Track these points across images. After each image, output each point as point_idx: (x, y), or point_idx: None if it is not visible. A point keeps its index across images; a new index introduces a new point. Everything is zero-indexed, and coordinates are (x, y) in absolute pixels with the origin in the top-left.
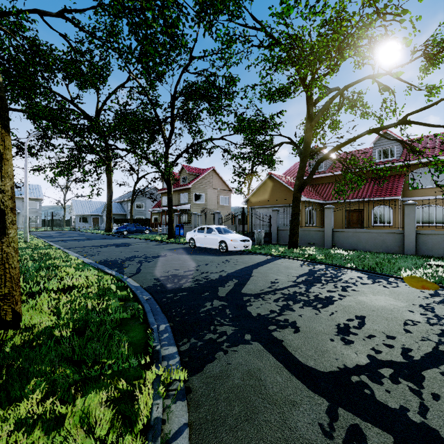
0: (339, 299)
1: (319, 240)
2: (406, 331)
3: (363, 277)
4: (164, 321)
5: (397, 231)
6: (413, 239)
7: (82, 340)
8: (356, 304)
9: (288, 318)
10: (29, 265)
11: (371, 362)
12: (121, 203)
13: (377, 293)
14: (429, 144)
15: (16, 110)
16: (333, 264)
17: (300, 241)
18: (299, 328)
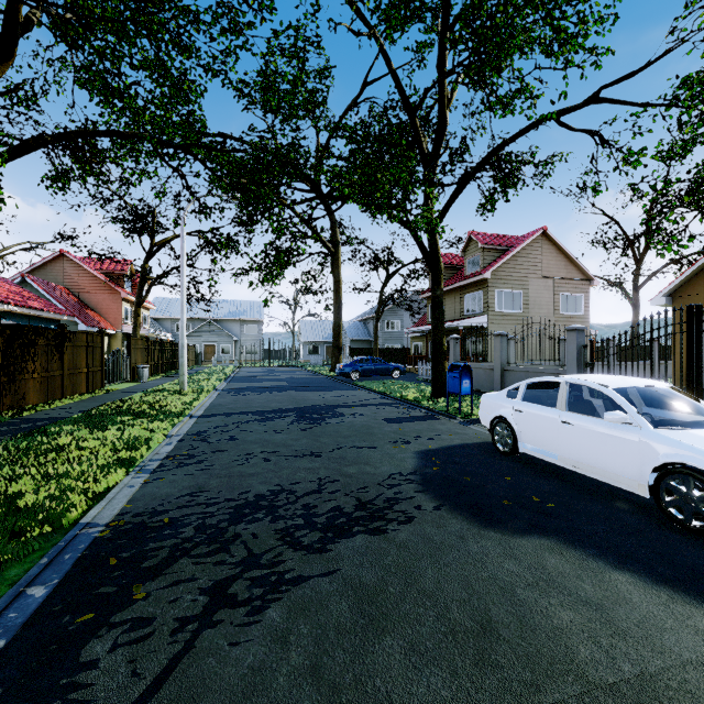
0: None
1: None
2: None
3: None
4: None
5: None
6: None
7: None
8: None
9: None
10: None
11: None
12: (364, 322)
13: None
14: None
15: (124, 134)
16: None
17: None
18: None
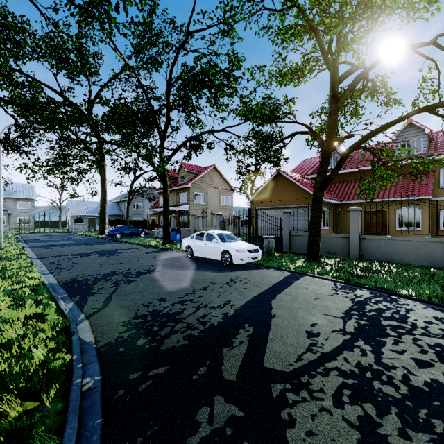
0: None
1: (342, 248)
2: None
3: None
4: None
5: None
6: None
7: None
8: None
9: None
10: None
11: None
12: (118, 203)
13: None
14: None
15: None
16: (379, 289)
17: None
18: None
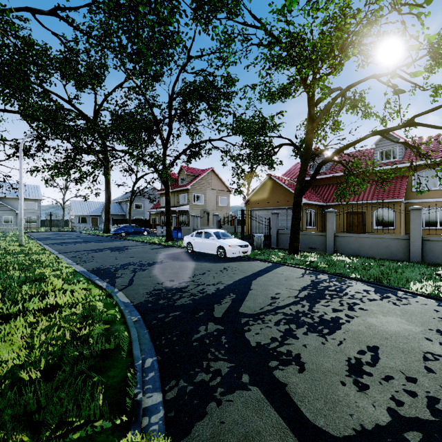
0: (347, 321)
1: (320, 245)
2: (427, 371)
3: (370, 291)
4: (151, 353)
5: (402, 237)
6: (419, 246)
7: (50, 387)
8: (366, 329)
9: (292, 350)
10: (15, 276)
11: (393, 420)
12: (120, 203)
13: (387, 312)
14: (433, 145)
15: (9, 111)
16: (336, 274)
17: (301, 245)
18: (304, 365)
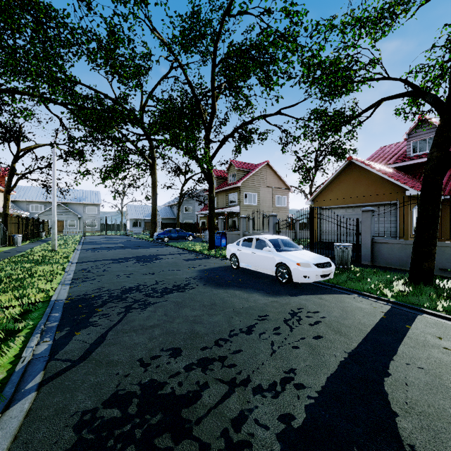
0: None
1: None
2: None
3: None
4: None
5: None
6: None
7: None
8: None
9: None
10: None
11: None
12: (171, 207)
13: None
14: None
15: (23, 93)
16: None
17: None
18: None
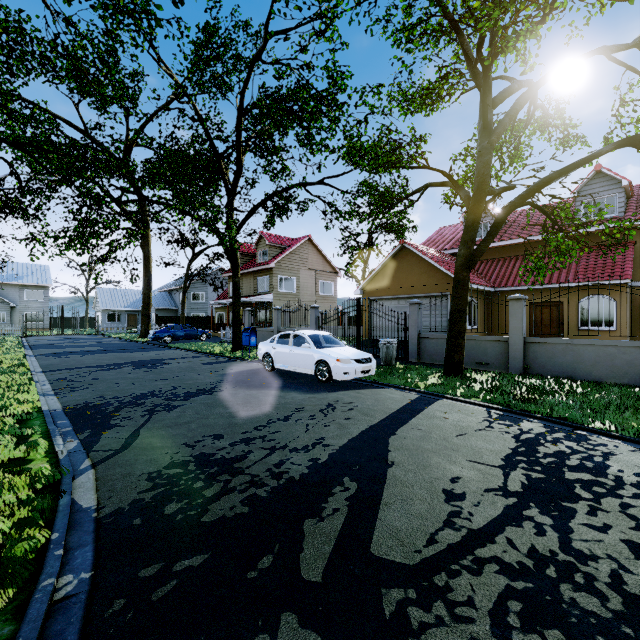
0: None
1: (497, 357)
2: None
3: None
4: None
5: None
6: None
7: None
8: None
9: None
10: None
11: None
12: (170, 293)
13: None
14: None
15: None
16: (557, 420)
17: None
18: None
